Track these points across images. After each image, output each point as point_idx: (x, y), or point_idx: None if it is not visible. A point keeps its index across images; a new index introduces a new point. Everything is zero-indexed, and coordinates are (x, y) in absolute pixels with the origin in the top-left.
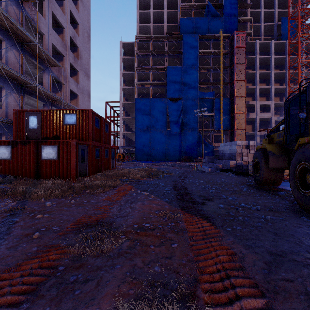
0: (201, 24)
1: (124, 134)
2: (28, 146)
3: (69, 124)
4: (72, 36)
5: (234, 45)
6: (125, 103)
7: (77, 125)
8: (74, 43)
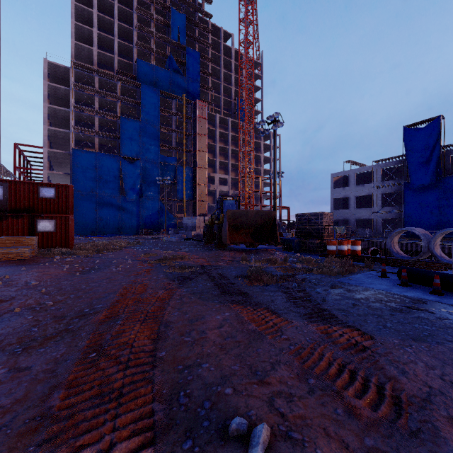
0: (163, 76)
1: None
2: (21, 219)
3: (46, 197)
4: None
5: (197, 114)
6: (53, 151)
7: (56, 198)
8: None
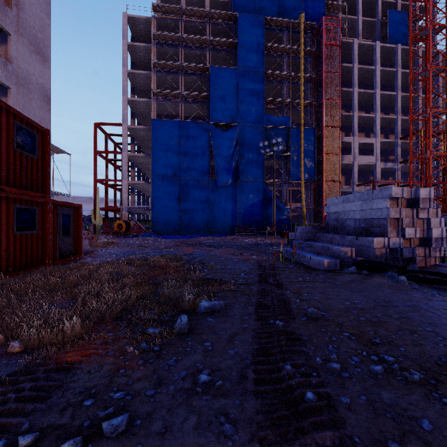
0: (268, 3)
1: (132, 185)
2: None
3: None
4: None
5: (323, 40)
6: (134, 128)
7: None
8: None
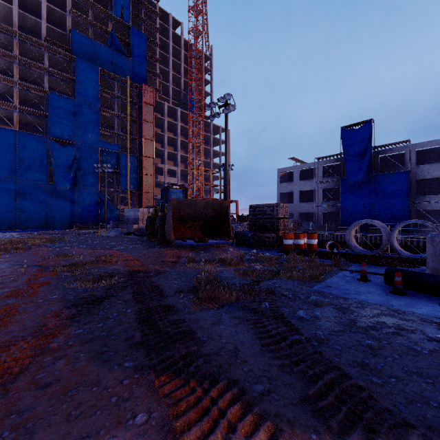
0: (103, 53)
1: None
2: None
3: None
4: None
5: (143, 99)
6: None
7: None
8: None
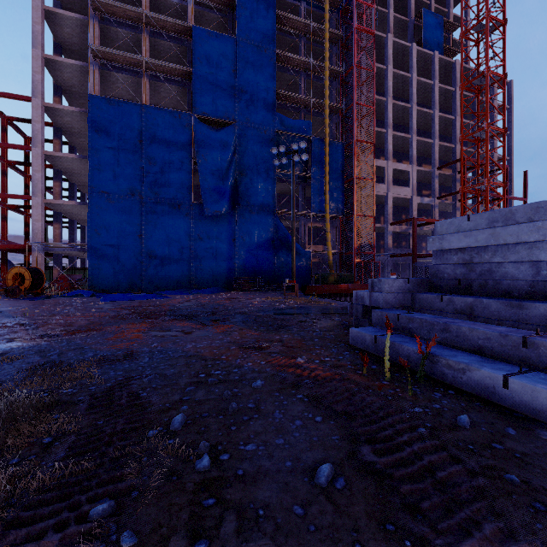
0: None
1: (55, 209)
2: None
3: None
4: None
5: (354, 21)
6: (56, 109)
7: None
8: None
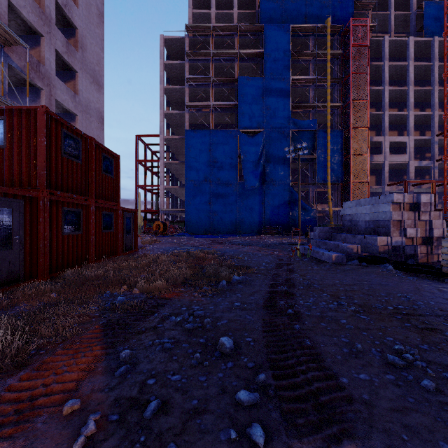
0: (294, 10)
1: (167, 190)
2: None
3: None
4: (62, 3)
5: (350, 41)
6: (169, 138)
7: (8, 147)
8: (67, 18)
